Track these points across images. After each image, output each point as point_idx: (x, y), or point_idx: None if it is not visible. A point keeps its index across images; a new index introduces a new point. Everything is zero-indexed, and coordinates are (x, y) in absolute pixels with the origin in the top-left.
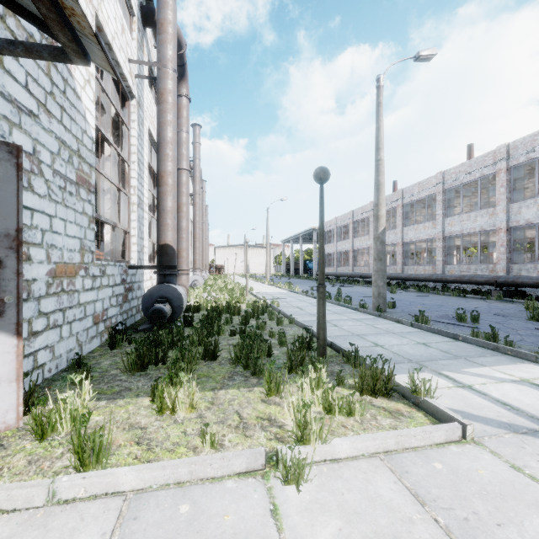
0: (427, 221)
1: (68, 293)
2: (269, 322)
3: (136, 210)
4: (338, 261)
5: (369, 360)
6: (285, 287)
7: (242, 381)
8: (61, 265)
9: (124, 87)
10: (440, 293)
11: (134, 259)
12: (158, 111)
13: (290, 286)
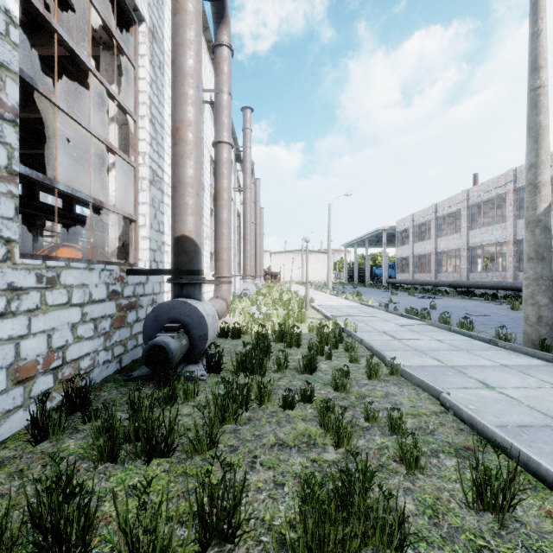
0: None
1: None
2: (350, 368)
3: (147, 189)
4: (414, 266)
5: None
6: (352, 298)
7: None
8: None
9: None
10: None
11: (143, 261)
12: (172, 27)
13: (360, 298)
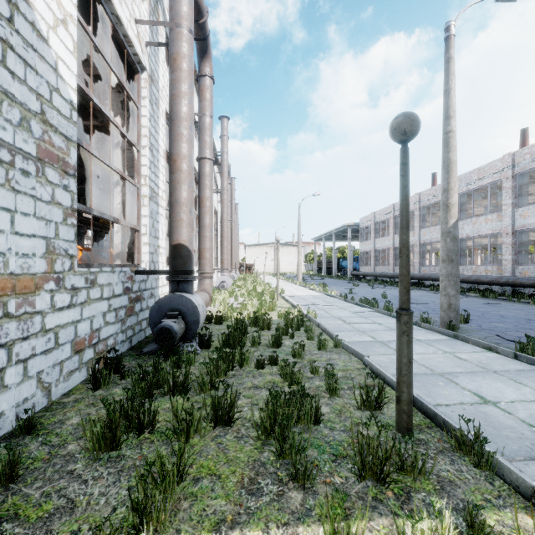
0: (490, 213)
1: (20, 318)
2: (307, 344)
3: (148, 204)
4: (375, 260)
5: (494, 445)
6: (319, 289)
7: (273, 499)
8: (4, 278)
9: (130, 54)
10: (512, 300)
11: (144, 262)
12: (171, 81)
13: (325, 289)
